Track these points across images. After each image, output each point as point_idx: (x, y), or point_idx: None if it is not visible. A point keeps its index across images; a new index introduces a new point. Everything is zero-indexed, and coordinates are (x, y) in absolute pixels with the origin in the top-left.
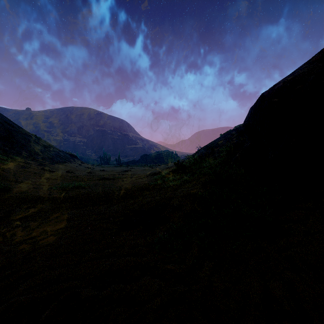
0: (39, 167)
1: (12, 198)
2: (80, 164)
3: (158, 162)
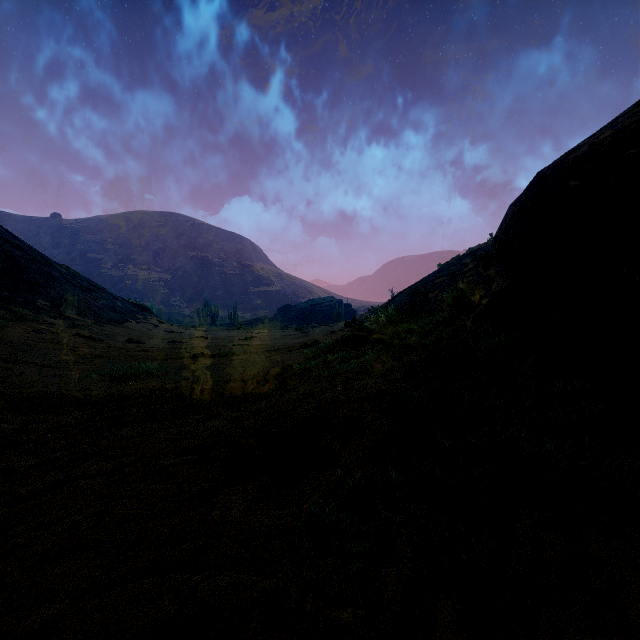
0: (70, 332)
1: None
2: (157, 325)
3: (313, 320)
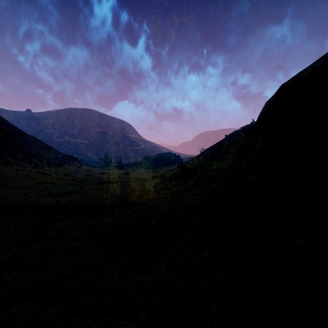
0: (34, 170)
1: None
2: (80, 167)
3: (160, 164)
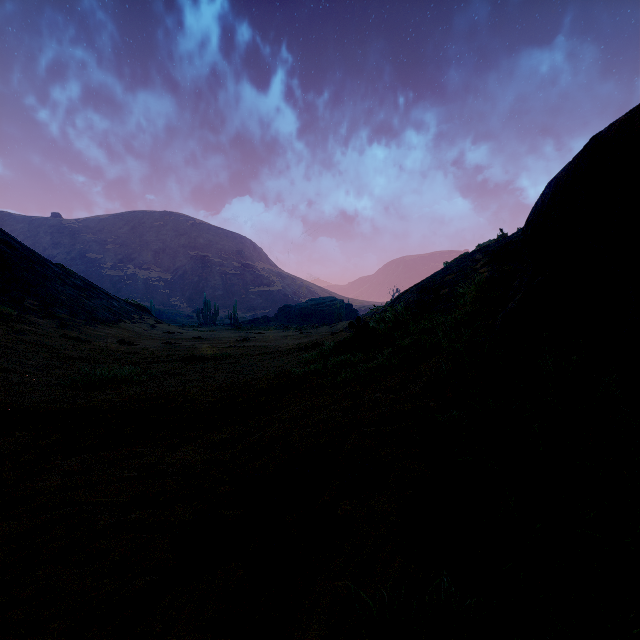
0: (56, 333)
1: None
2: (153, 326)
3: (314, 320)
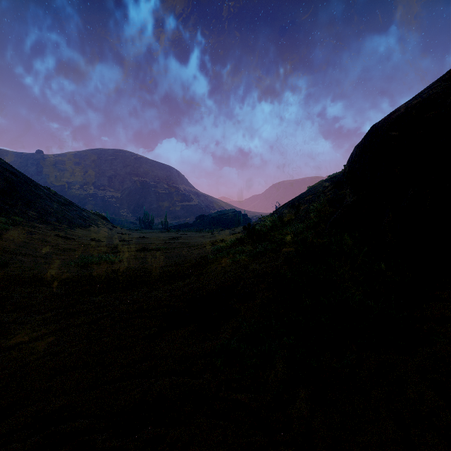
0: (52, 233)
1: (9, 278)
2: (111, 229)
3: (221, 225)
